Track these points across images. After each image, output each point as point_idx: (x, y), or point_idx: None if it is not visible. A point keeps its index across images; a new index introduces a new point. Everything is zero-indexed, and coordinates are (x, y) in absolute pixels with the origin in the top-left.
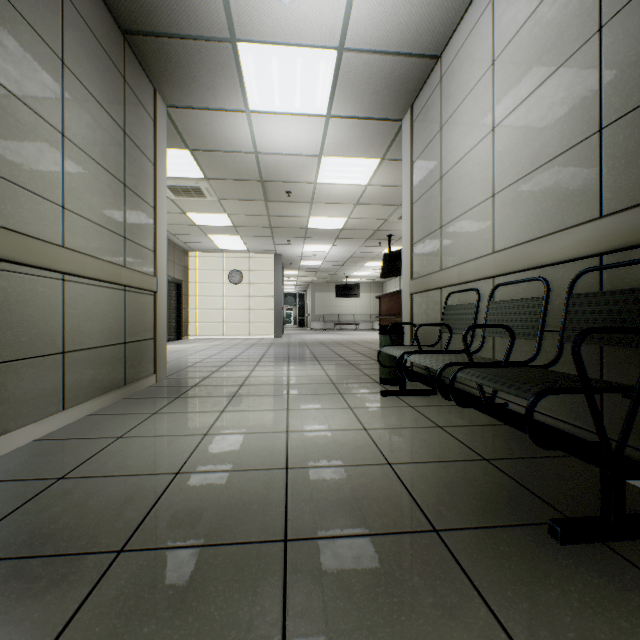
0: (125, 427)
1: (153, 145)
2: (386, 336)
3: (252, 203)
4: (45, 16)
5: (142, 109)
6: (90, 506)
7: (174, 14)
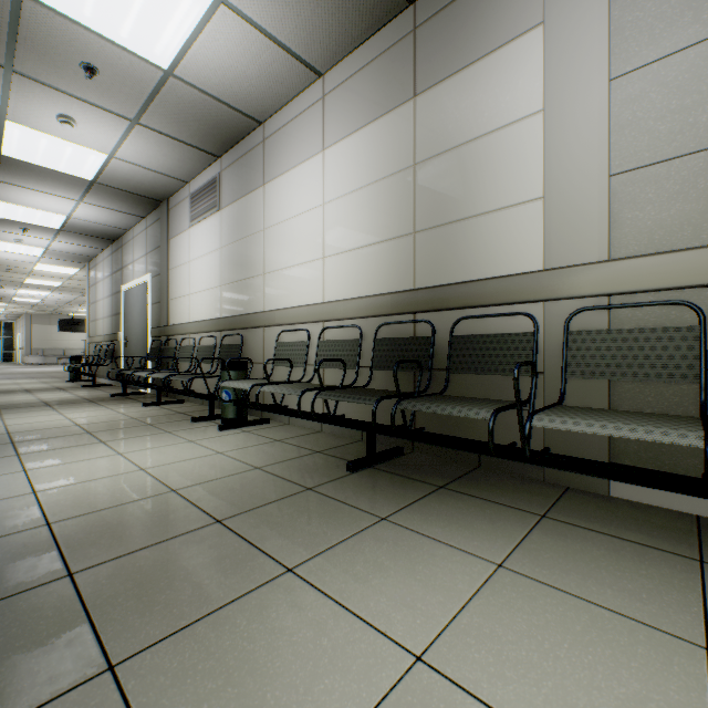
0: None
1: None
2: (73, 361)
3: None
4: None
5: None
6: None
7: None
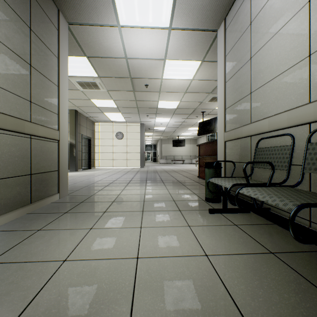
0: (3, 248)
1: (57, 45)
2: (210, 169)
3: (126, 92)
4: None
5: (47, 19)
6: None
7: None
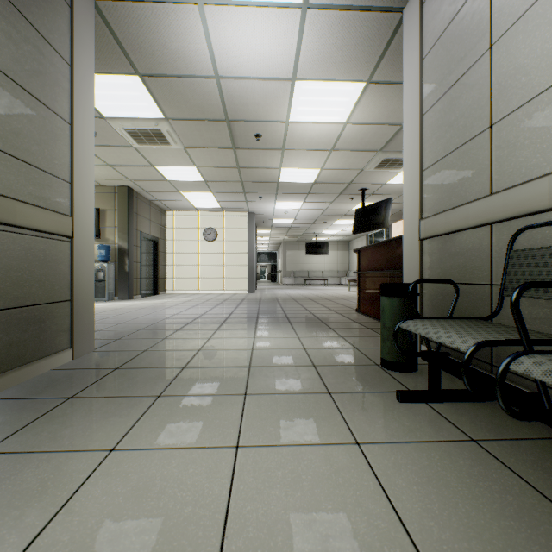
0: None
1: (68, 38)
2: (393, 299)
3: (220, 152)
4: None
5: None
6: None
7: None
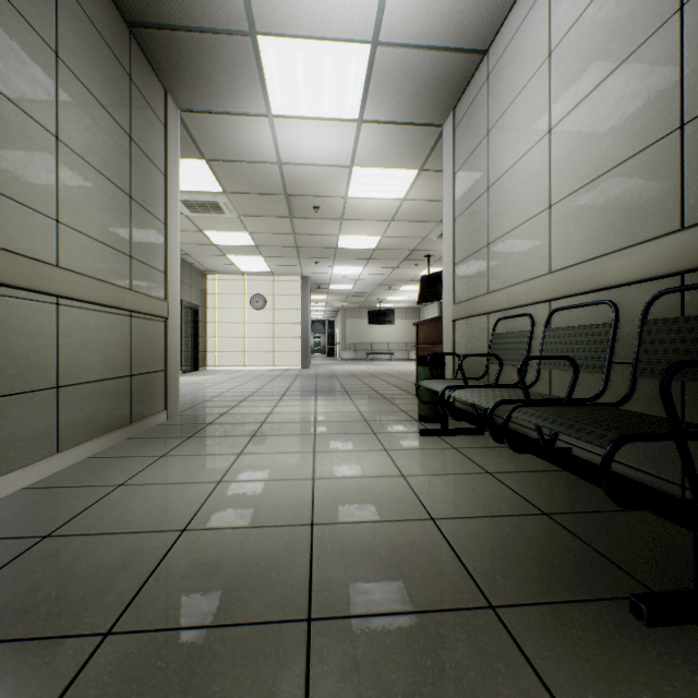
0: (128, 473)
1: (164, 153)
2: (425, 368)
3: (276, 220)
4: (35, 1)
5: (151, 112)
6: (77, 573)
7: (186, 3)
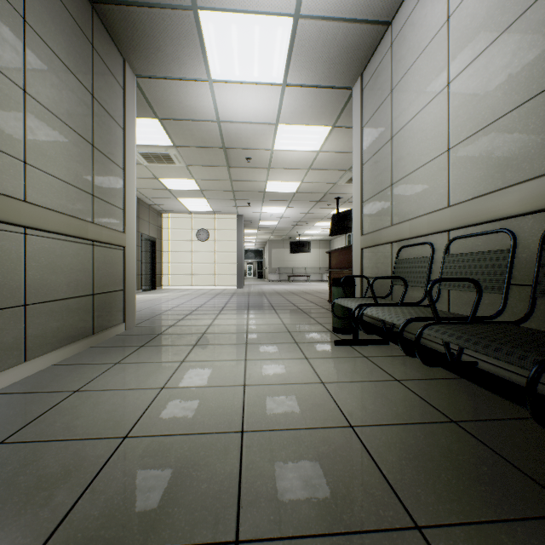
0: (84, 379)
1: (122, 111)
2: (339, 288)
3: (216, 169)
4: None
5: (111, 76)
6: (18, 484)
7: None
